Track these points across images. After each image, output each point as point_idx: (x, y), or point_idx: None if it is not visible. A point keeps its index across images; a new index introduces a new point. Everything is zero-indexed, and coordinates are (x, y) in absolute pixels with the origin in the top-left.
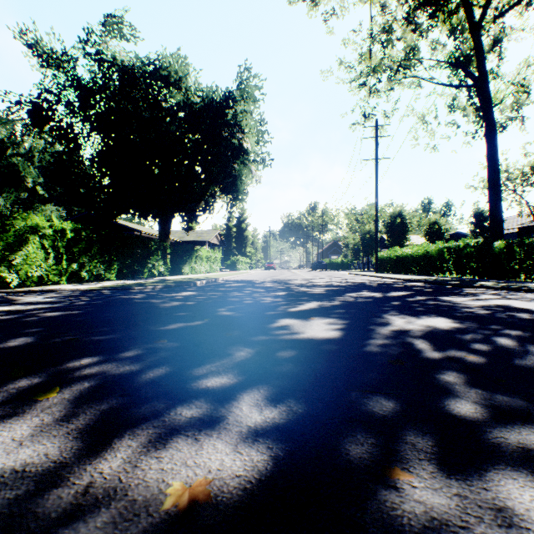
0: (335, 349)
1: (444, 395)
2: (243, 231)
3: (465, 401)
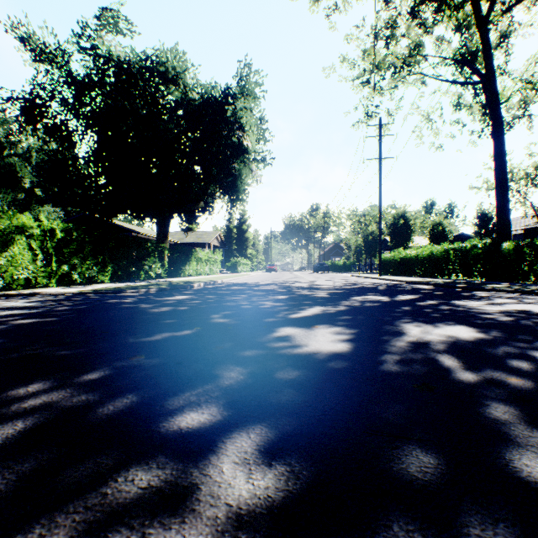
0: (345, 368)
1: (500, 444)
2: (244, 233)
3: (534, 454)
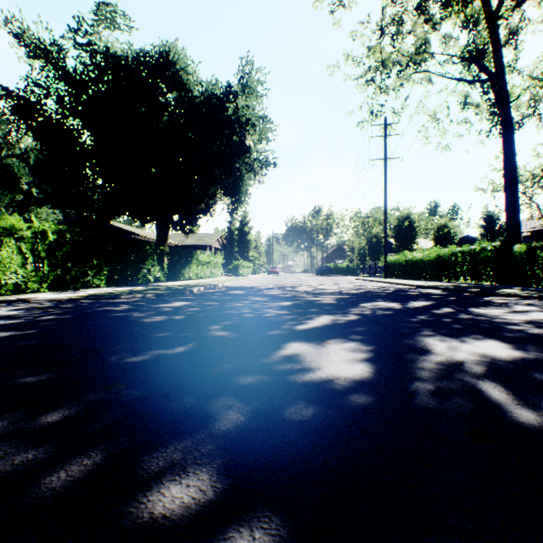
0: (371, 403)
1: None
2: (245, 235)
3: None
